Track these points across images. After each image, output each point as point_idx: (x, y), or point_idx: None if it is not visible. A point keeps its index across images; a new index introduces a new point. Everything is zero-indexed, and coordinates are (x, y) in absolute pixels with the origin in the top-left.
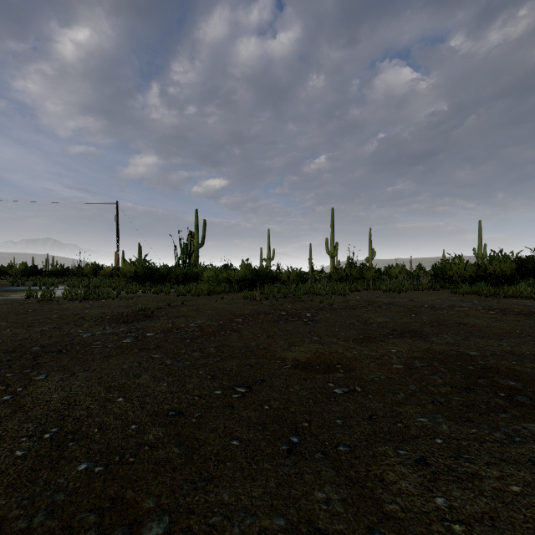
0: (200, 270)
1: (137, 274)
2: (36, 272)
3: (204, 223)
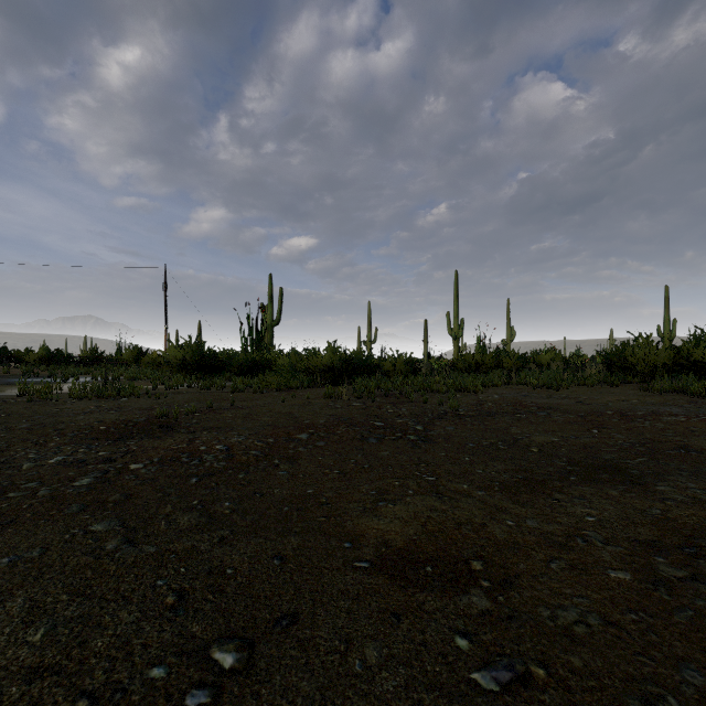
0: (274, 356)
1: (186, 361)
2: (60, 358)
3: (280, 293)
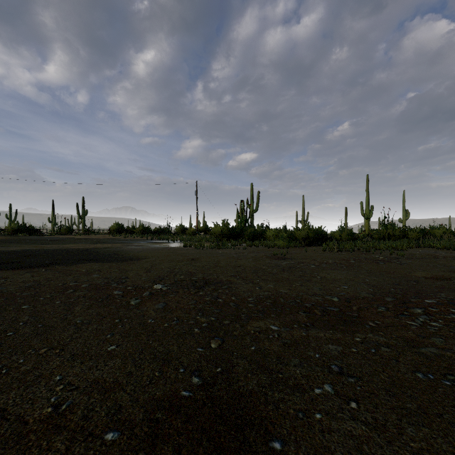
0: (258, 230)
1: (223, 233)
2: (149, 231)
3: (258, 194)
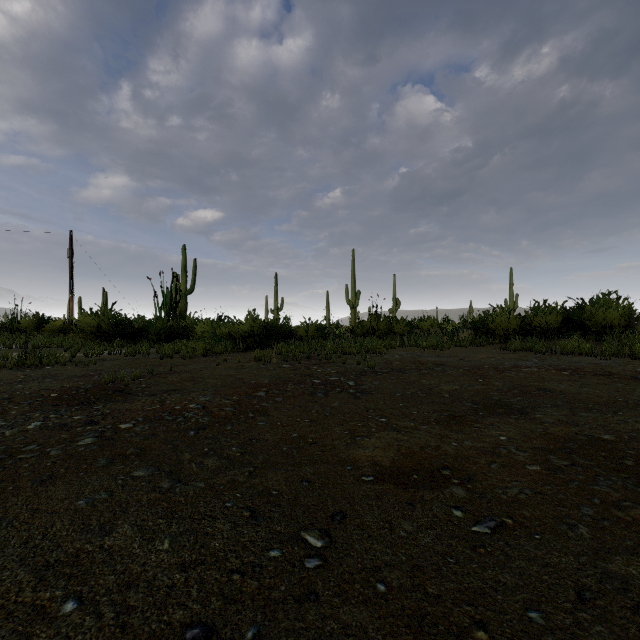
0: (189, 323)
1: (101, 329)
2: None
3: (194, 263)
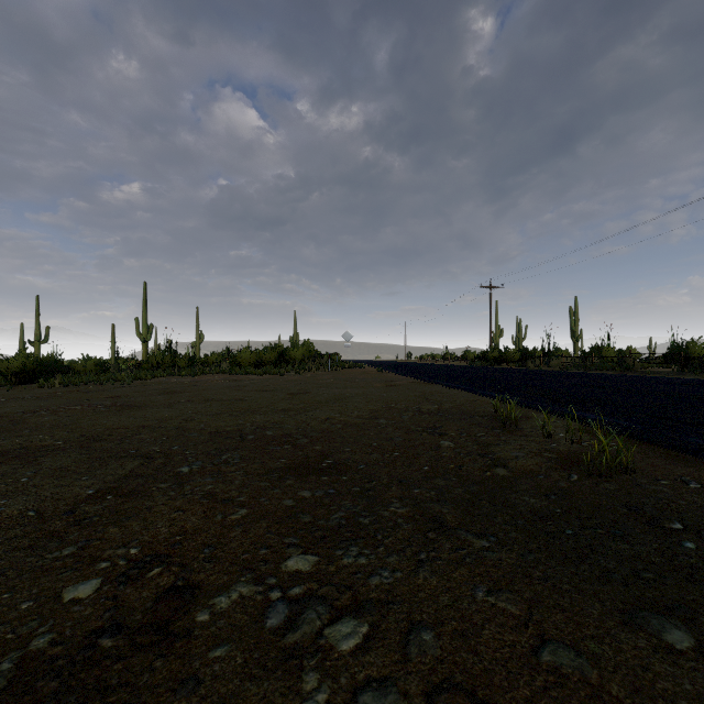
0: None
1: None
2: None
3: None
